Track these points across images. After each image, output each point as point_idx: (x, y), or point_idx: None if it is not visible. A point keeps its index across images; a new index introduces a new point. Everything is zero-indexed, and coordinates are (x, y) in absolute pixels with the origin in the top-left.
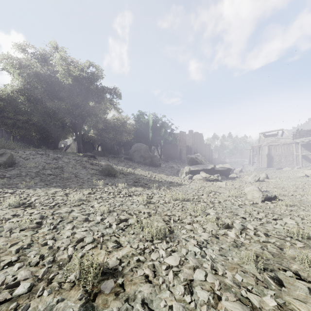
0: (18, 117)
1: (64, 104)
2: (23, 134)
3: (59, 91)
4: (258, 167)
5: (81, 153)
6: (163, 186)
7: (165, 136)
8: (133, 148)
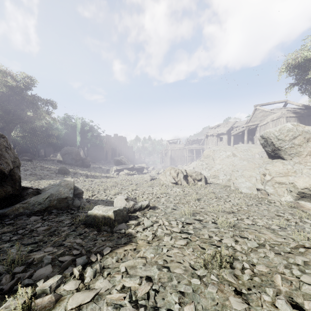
0: None
1: None
2: None
3: None
4: (164, 165)
5: None
6: (103, 178)
7: (93, 140)
8: (63, 151)
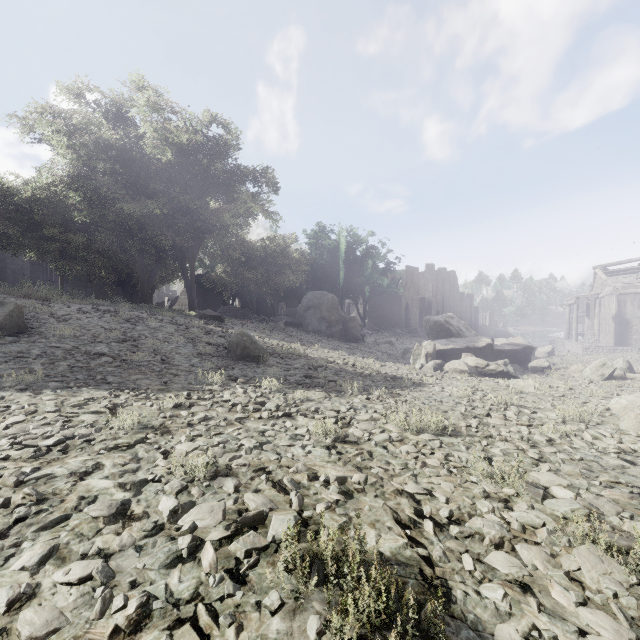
0: (67, 236)
1: (158, 206)
2: (85, 275)
3: (148, 178)
4: (592, 346)
5: (193, 311)
6: (375, 387)
7: (375, 276)
8: (305, 303)
